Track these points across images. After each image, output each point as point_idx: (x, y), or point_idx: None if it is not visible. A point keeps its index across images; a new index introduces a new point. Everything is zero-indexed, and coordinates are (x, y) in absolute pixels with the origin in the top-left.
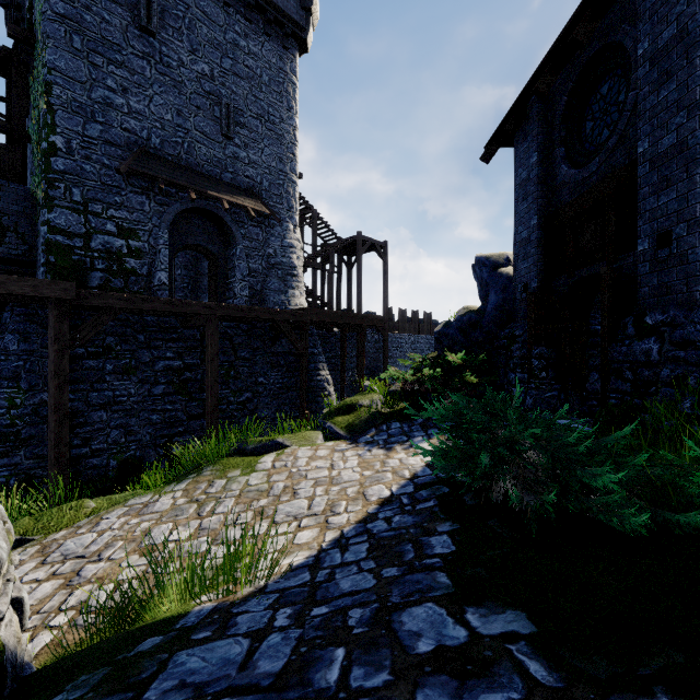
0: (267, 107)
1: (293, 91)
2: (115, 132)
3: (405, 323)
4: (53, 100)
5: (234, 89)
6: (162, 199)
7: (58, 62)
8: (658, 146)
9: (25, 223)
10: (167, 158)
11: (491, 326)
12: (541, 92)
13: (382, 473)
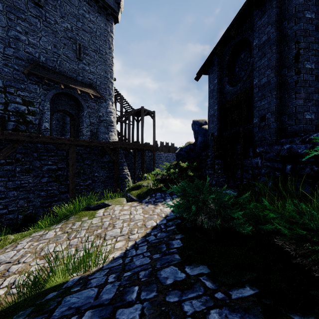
0: (99, 47)
1: (111, 40)
2: (21, 53)
3: (163, 148)
4: None
5: (83, 37)
6: (46, 87)
7: None
8: (261, 81)
9: None
10: (49, 67)
11: (199, 150)
12: (218, 54)
13: (152, 215)
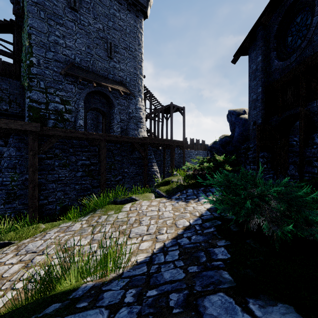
0: (129, 44)
1: (141, 36)
2: (59, 56)
3: (193, 145)
4: (31, 41)
5: (113, 35)
6: (80, 86)
7: (34, 24)
8: None
9: (20, 98)
10: (83, 67)
11: (237, 143)
12: (264, 23)
13: (184, 213)
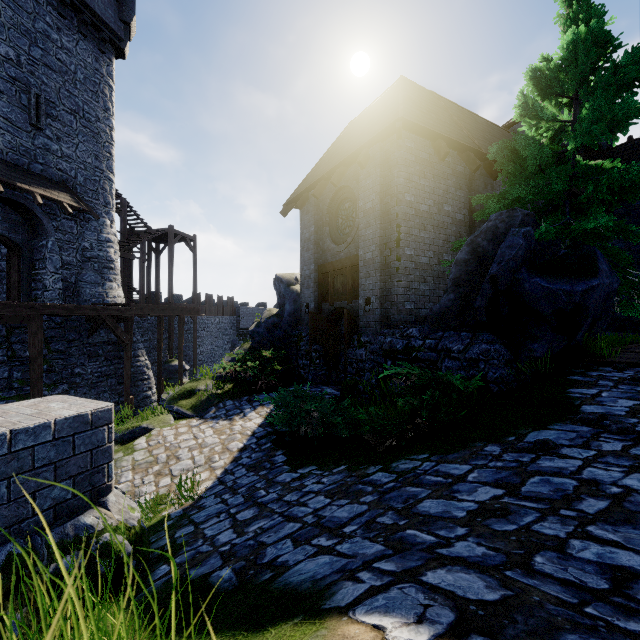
0: (82, 104)
1: (110, 93)
2: None
3: (211, 306)
4: None
5: (45, 79)
6: None
7: None
8: (366, 256)
9: None
10: None
11: (287, 327)
12: (317, 196)
13: (233, 435)
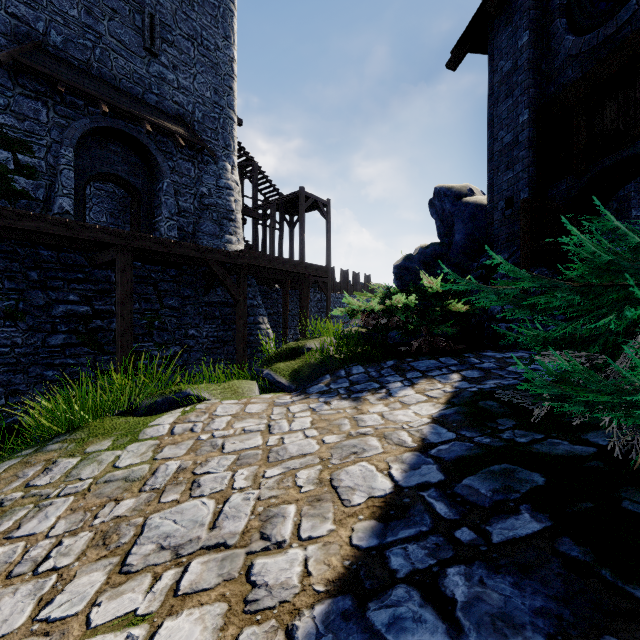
0: (200, 30)
1: (230, 18)
2: None
3: (346, 283)
4: None
5: None
6: (65, 110)
7: None
8: None
9: None
10: (73, 62)
11: (461, 257)
12: None
13: (358, 437)
